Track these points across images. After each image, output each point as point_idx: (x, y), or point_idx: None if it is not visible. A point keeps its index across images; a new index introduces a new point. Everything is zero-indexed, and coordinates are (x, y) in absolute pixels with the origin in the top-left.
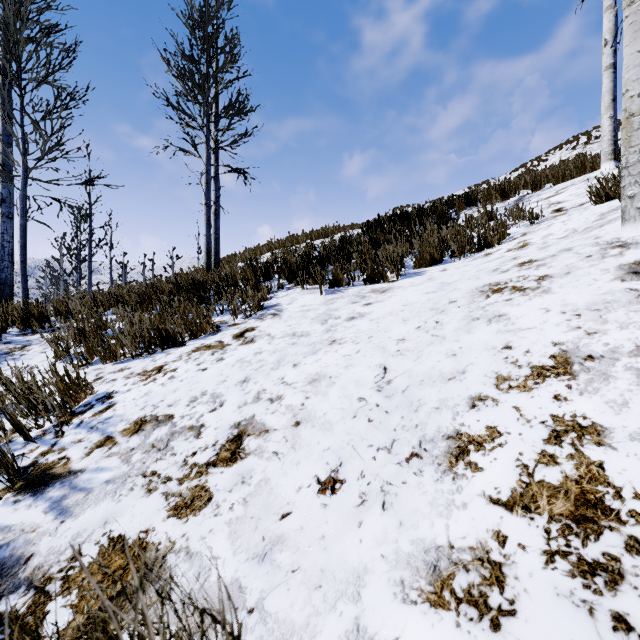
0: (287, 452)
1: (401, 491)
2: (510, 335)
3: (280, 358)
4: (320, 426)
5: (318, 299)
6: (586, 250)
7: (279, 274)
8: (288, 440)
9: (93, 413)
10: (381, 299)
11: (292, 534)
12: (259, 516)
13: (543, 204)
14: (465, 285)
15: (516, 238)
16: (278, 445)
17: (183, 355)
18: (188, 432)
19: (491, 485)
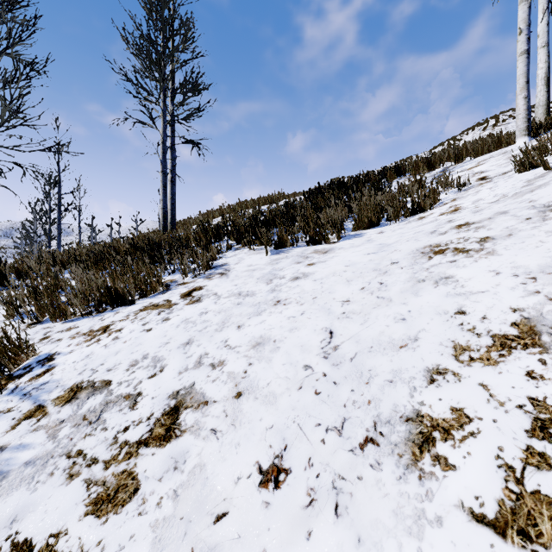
0: (226, 430)
1: (357, 490)
2: (462, 299)
3: (225, 319)
4: (263, 398)
5: (264, 259)
6: (524, 213)
7: (229, 236)
8: (228, 415)
9: (30, 377)
10: (324, 259)
11: (227, 546)
12: (190, 517)
13: (467, 173)
14: (405, 246)
15: (447, 203)
16: (217, 421)
17: (130, 314)
18: (123, 402)
19: (470, 492)
